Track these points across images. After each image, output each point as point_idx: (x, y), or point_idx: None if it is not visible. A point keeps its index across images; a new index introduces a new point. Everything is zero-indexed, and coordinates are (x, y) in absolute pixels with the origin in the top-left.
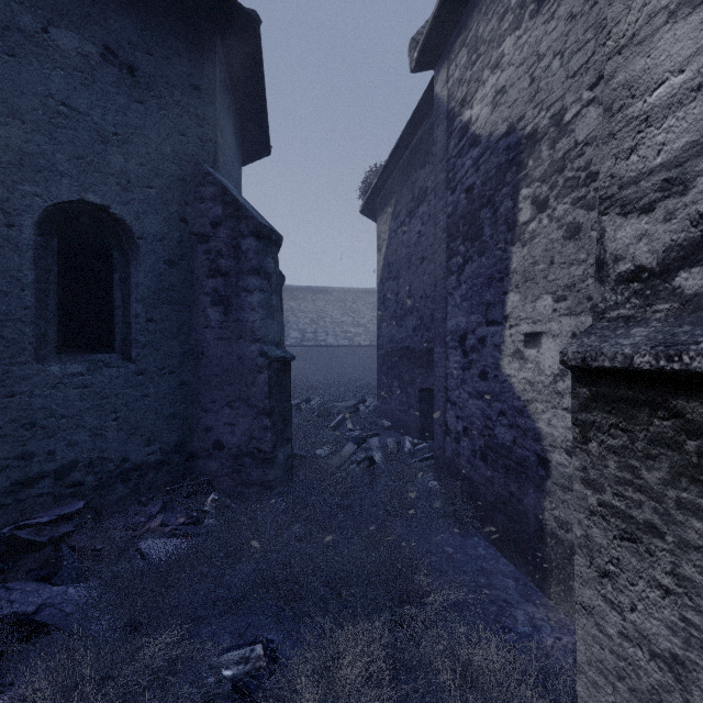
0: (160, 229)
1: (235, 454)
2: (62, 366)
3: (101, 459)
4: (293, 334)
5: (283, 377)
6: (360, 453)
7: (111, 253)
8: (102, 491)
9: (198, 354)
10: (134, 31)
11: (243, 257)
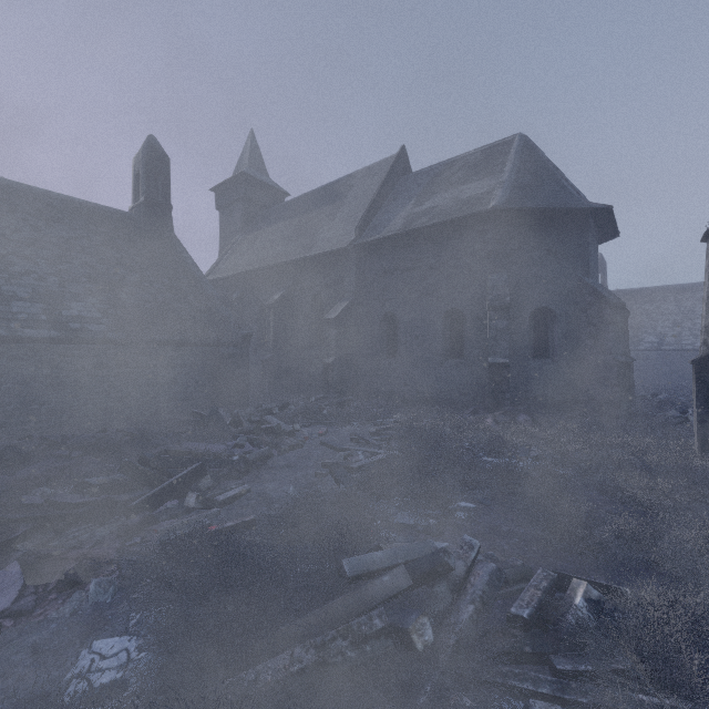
0: (565, 310)
1: (600, 402)
2: (535, 363)
3: (546, 396)
4: (648, 338)
5: (625, 370)
6: (677, 413)
7: (547, 322)
8: (546, 407)
9: (581, 359)
10: (556, 238)
11: (604, 318)
